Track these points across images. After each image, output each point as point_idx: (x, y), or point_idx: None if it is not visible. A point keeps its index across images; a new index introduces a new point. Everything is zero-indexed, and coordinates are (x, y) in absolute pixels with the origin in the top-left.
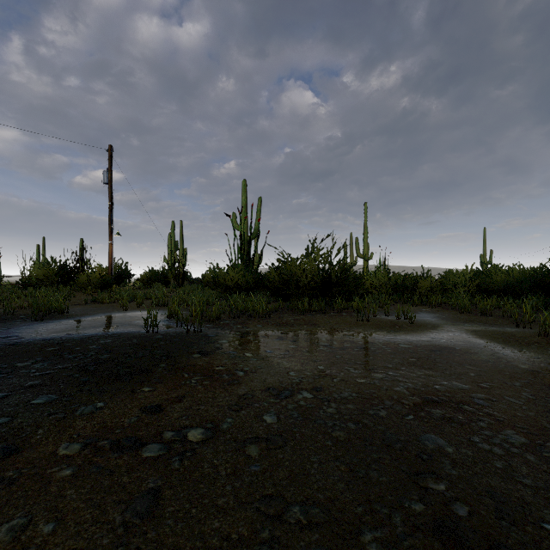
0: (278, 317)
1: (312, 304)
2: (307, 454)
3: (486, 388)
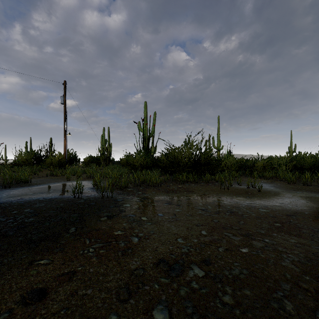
0: (166, 186)
1: (188, 177)
2: None
3: None
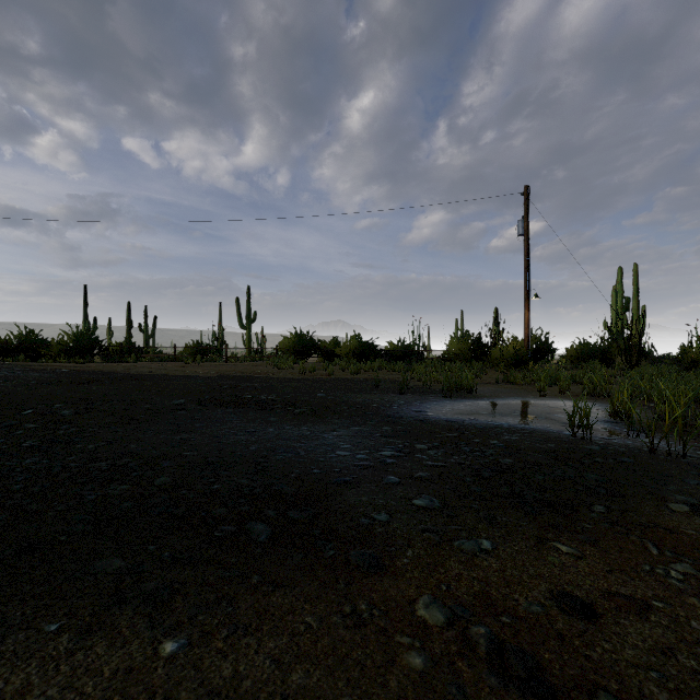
0: None
1: None
2: None
3: None
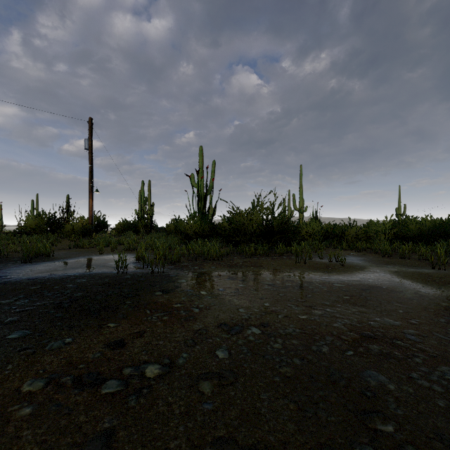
0: (228, 260)
1: (257, 249)
2: (257, 391)
3: (416, 324)
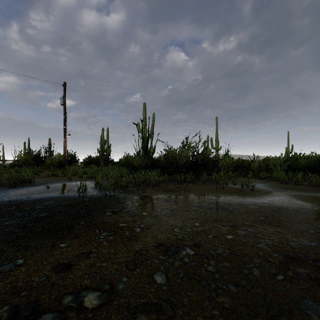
0: (165, 185)
1: (186, 177)
2: None
3: None
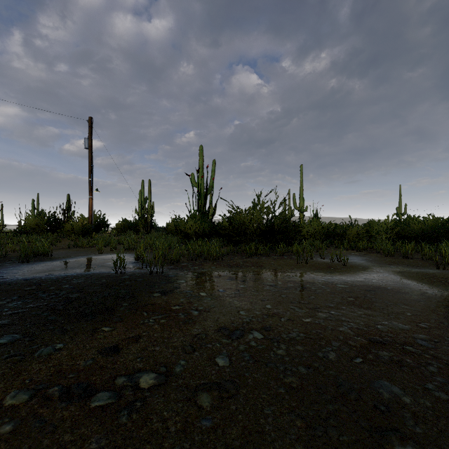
0: (229, 259)
1: (258, 248)
2: (260, 404)
3: (426, 328)
